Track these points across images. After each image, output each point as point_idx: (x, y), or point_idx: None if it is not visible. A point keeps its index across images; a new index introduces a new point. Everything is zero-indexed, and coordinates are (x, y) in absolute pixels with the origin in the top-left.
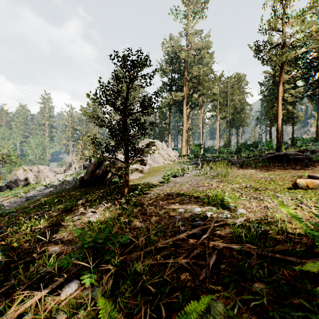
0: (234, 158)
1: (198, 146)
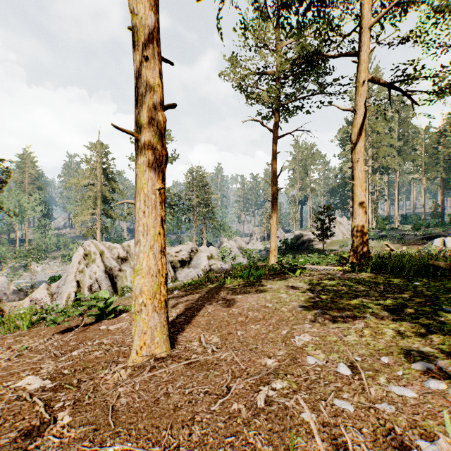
0: (420, 233)
1: (383, 220)
